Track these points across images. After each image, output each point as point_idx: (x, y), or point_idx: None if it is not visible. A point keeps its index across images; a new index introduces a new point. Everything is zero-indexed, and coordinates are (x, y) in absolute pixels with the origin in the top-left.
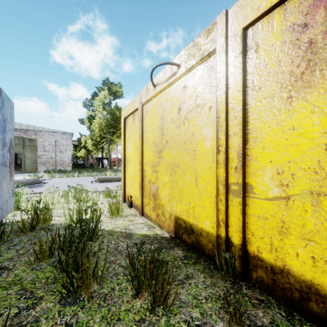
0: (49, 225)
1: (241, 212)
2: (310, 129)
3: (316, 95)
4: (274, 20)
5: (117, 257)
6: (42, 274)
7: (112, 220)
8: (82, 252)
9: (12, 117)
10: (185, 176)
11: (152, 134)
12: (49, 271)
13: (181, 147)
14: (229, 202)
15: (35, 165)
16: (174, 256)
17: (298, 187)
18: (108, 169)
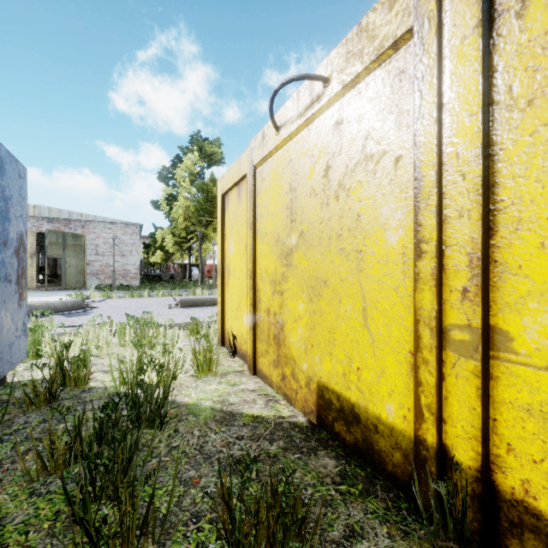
0: (85, 390)
1: (480, 394)
2: None
3: None
4: None
5: (201, 471)
6: (48, 508)
7: (199, 383)
8: (126, 465)
9: (23, 194)
10: (339, 303)
11: (273, 220)
12: (62, 500)
13: (331, 246)
14: (445, 367)
15: (82, 277)
16: (319, 473)
17: None
18: (199, 284)
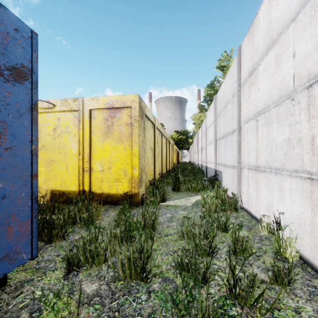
0: None
1: (89, 178)
2: (108, 150)
3: (109, 140)
4: (100, 112)
5: None
6: None
7: None
8: None
9: None
10: (59, 166)
11: None
12: None
13: (56, 151)
14: (84, 175)
15: None
16: None
17: (106, 166)
18: None
